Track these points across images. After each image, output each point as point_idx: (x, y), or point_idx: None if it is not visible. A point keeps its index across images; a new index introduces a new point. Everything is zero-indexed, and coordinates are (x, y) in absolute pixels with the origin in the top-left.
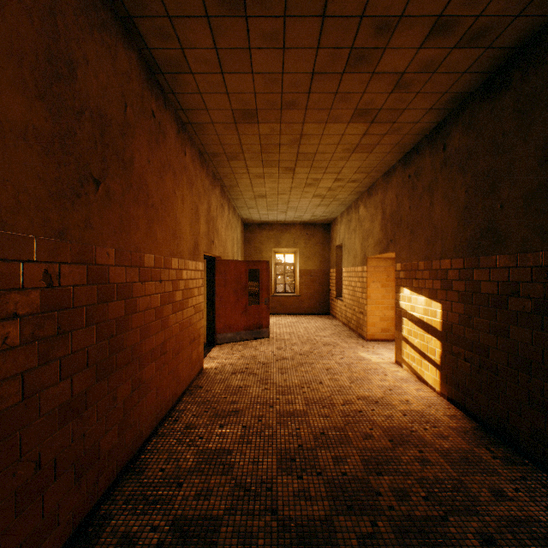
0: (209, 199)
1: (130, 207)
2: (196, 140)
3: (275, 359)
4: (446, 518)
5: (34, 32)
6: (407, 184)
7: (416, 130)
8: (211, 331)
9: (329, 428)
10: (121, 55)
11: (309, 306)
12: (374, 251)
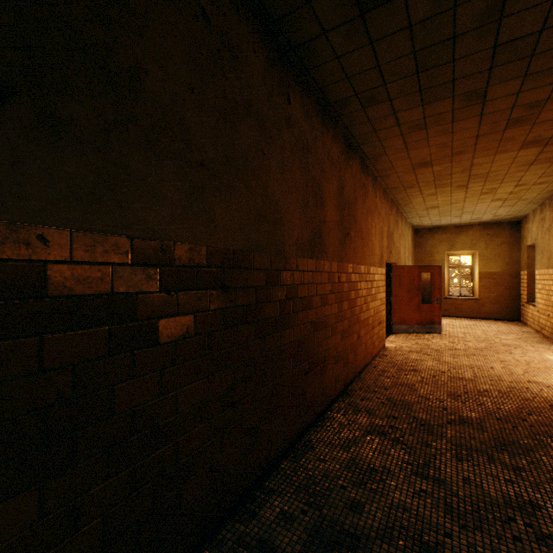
0: (388, 220)
1: (356, 242)
2: (381, 183)
3: (447, 348)
4: None
5: (336, 184)
6: None
7: None
8: (388, 322)
9: (492, 390)
10: (353, 166)
11: (490, 311)
12: None
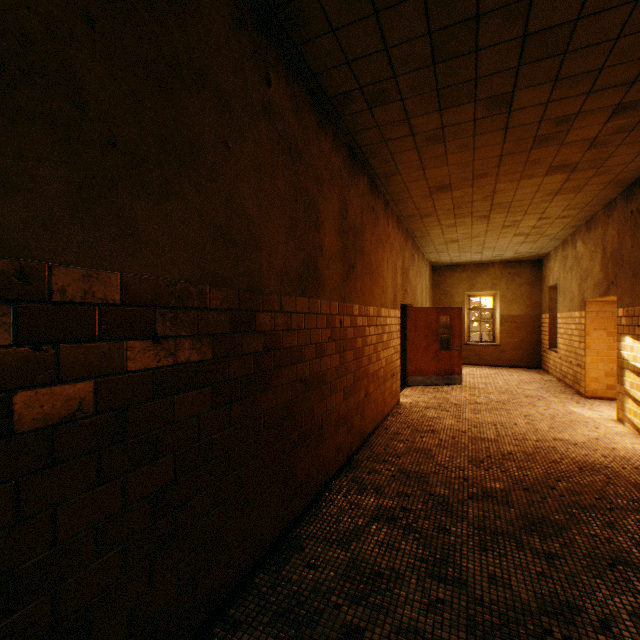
0: (403, 254)
1: (364, 277)
2: (395, 209)
3: (467, 402)
4: (611, 510)
5: (337, 203)
6: (628, 221)
7: (632, 168)
8: (403, 373)
9: (517, 452)
10: (360, 184)
11: (512, 358)
12: (593, 294)
